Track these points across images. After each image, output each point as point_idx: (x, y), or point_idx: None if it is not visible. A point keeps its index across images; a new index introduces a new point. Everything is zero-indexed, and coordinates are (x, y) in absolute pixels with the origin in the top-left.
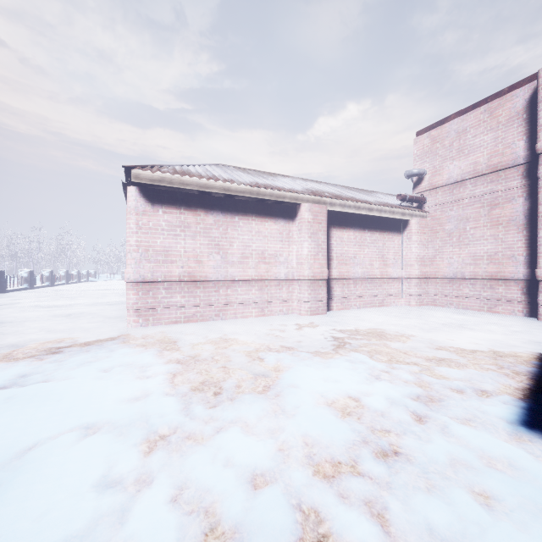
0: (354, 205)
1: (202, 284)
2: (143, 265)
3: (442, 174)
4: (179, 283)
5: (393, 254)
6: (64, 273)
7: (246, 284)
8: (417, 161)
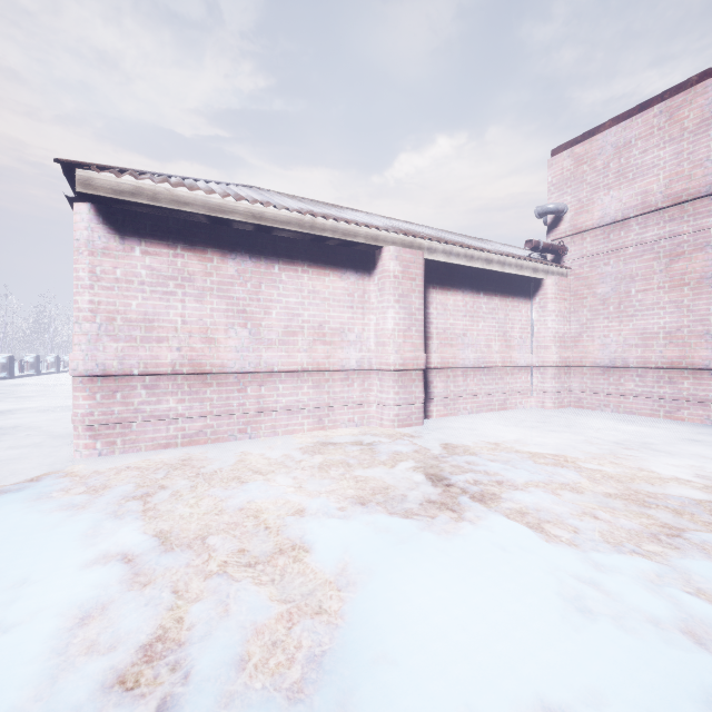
0: (465, 253)
1: (216, 379)
2: (104, 345)
3: (592, 210)
4: (174, 377)
5: (519, 330)
6: (33, 360)
7: (292, 379)
8: (552, 192)
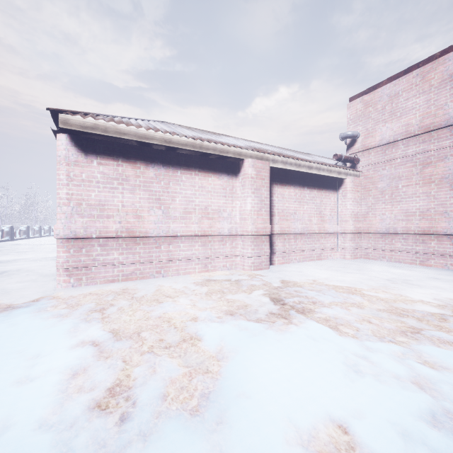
0: (295, 162)
1: (142, 241)
2: (75, 220)
3: (375, 135)
4: (117, 239)
5: (329, 210)
6: (25, 229)
7: (188, 240)
8: (350, 124)
